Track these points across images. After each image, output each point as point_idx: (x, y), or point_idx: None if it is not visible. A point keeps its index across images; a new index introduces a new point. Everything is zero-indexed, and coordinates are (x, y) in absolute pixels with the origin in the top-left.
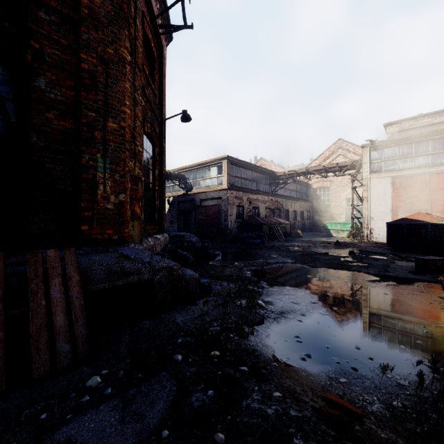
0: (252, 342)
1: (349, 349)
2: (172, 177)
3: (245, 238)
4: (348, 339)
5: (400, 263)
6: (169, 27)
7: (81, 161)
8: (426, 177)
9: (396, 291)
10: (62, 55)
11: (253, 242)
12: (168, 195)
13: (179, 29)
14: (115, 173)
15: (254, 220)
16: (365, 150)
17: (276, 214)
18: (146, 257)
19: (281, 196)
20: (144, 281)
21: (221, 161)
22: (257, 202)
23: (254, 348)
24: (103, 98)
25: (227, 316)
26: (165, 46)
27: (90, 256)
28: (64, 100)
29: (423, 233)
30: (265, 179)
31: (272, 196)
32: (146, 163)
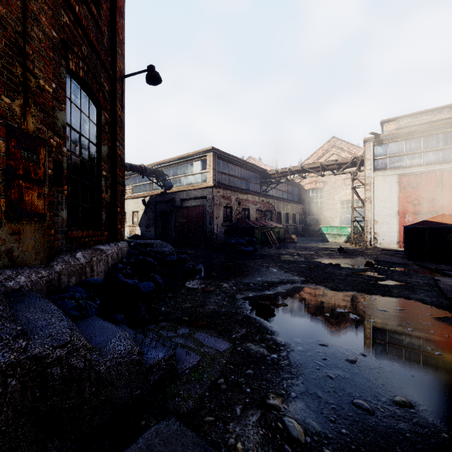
0: None
1: None
2: (148, 173)
3: (235, 245)
4: None
5: (449, 282)
6: None
7: None
8: (437, 175)
9: None
10: None
11: (244, 250)
12: (144, 195)
13: None
14: None
15: (244, 224)
16: (369, 144)
17: (267, 217)
18: None
19: (273, 197)
20: None
21: (206, 154)
22: (247, 203)
23: None
24: None
25: None
26: None
27: None
28: None
29: (450, 239)
30: (255, 177)
31: (264, 197)
32: (81, 129)
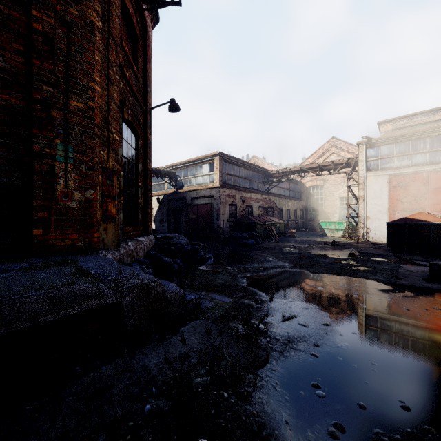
0: (257, 406)
1: (393, 411)
2: (162, 175)
3: (239, 239)
4: (386, 389)
5: (408, 268)
6: (154, 2)
7: (33, 147)
8: (424, 175)
9: (417, 304)
10: (6, 9)
11: (247, 243)
12: (158, 194)
13: (165, 5)
14: (80, 164)
15: (247, 220)
16: (362, 147)
17: (269, 213)
18: (112, 272)
19: (274, 195)
20: (108, 305)
21: (213, 158)
22: (250, 201)
23: (261, 421)
24: (63, 70)
25: (220, 353)
26: (151, 27)
27: (35, 272)
28: (9, 67)
29: (426, 234)
30: (258, 177)
31: (266, 195)
32: (127, 155)
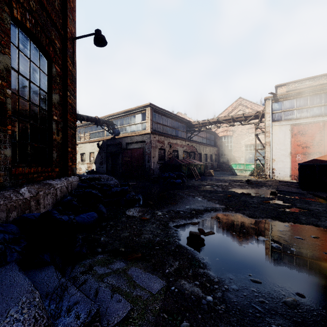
0: None
1: None
2: (101, 123)
3: (167, 178)
4: None
5: None
6: None
7: None
8: (320, 124)
9: None
10: None
11: (174, 182)
12: (98, 140)
13: None
14: None
15: (174, 162)
16: (268, 102)
17: (191, 157)
18: None
19: (195, 142)
20: None
21: (145, 108)
22: (176, 146)
23: None
24: None
25: None
26: None
27: None
28: None
29: None
30: (182, 127)
31: (189, 141)
32: (30, 77)
